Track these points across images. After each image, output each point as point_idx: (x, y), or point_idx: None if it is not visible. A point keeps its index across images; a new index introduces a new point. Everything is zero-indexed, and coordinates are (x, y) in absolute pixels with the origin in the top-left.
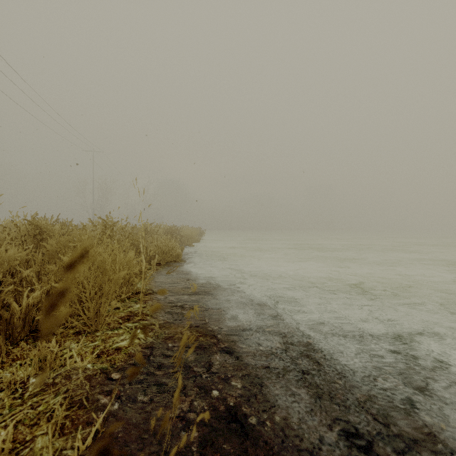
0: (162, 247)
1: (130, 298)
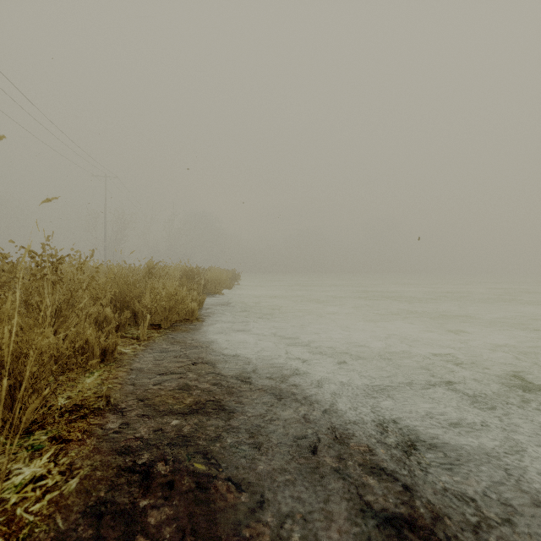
0: (164, 299)
1: (32, 434)
